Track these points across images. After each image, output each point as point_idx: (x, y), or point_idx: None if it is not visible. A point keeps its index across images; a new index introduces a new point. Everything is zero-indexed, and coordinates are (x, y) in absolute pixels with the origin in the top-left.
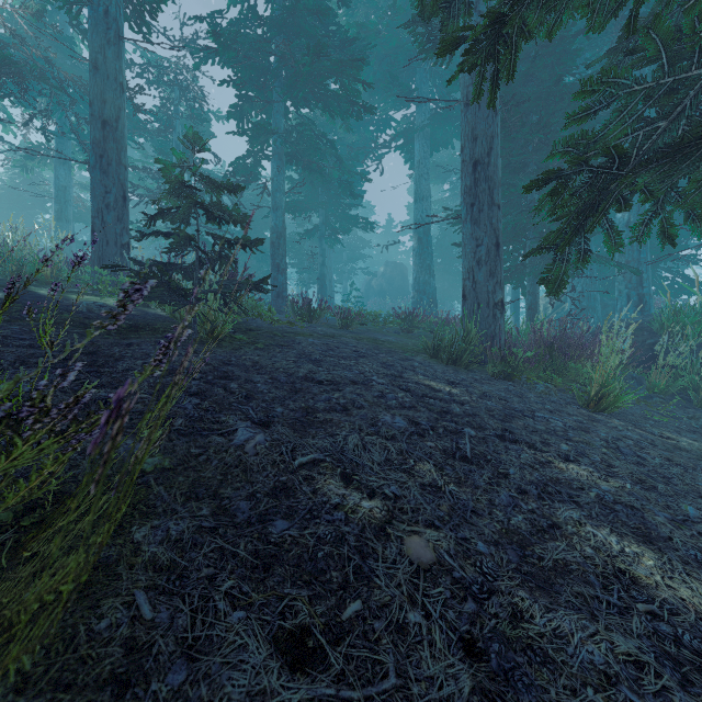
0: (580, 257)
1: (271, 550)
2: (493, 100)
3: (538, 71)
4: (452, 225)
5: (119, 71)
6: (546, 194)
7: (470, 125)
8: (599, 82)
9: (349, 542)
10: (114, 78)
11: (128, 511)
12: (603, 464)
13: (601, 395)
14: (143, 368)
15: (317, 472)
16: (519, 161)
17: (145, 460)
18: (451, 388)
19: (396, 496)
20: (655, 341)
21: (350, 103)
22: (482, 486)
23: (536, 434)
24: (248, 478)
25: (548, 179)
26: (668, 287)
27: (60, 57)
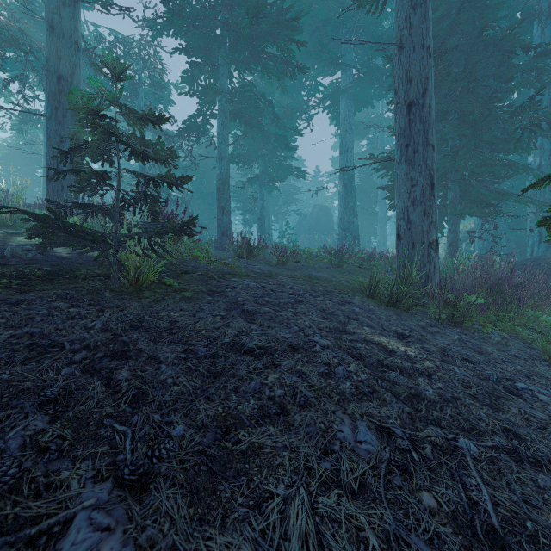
0: None
1: None
2: None
3: (461, 24)
4: (376, 170)
5: (73, 31)
6: None
7: (404, 68)
8: None
9: None
10: (69, 37)
11: None
12: None
13: None
14: (3, 346)
15: None
16: (441, 110)
17: None
18: (405, 347)
19: None
20: None
21: (285, 64)
22: None
23: (549, 436)
24: None
25: None
26: None
27: None
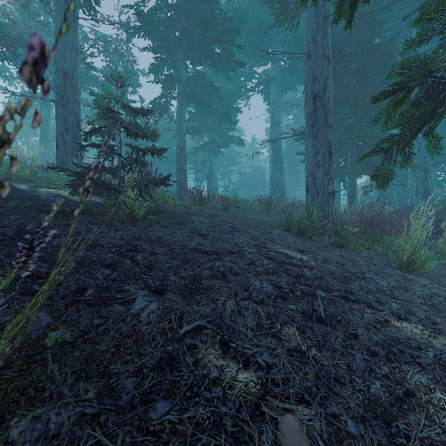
0: (405, 158)
1: (149, 442)
2: (350, 21)
3: (356, 35)
4: (296, 140)
5: (74, 40)
6: (390, 104)
7: (311, 70)
8: (435, 10)
9: (226, 428)
10: (71, 44)
11: (16, 397)
12: (428, 321)
13: (411, 260)
14: (72, 243)
15: (199, 340)
16: (342, 97)
17: (49, 334)
18: (301, 255)
19: (268, 365)
20: (440, 219)
21: (228, 60)
22: (338, 349)
23: (370, 294)
24: (138, 350)
25: (394, 91)
26: (442, 181)
27: (43, 36)
